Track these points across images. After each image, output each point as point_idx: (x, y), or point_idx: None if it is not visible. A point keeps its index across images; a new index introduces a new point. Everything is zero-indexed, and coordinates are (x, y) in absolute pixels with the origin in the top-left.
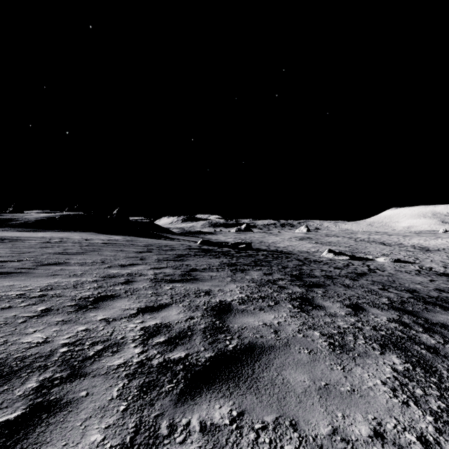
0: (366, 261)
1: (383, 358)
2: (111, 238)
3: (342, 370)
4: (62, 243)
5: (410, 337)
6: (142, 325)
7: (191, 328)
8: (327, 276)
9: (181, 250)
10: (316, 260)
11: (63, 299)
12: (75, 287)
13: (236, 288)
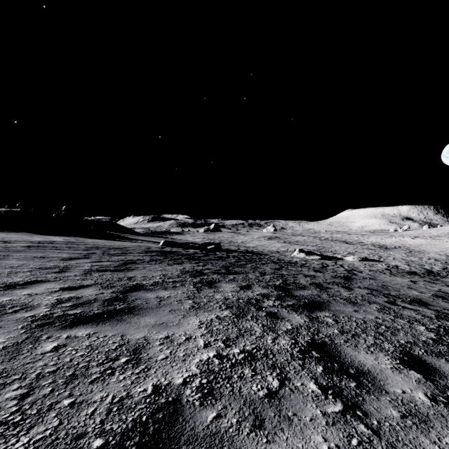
0: (336, 260)
1: None
2: (48, 239)
3: None
4: None
5: None
6: None
7: None
8: (316, 285)
9: (134, 254)
10: (291, 261)
11: None
12: None
13: (198, 329)
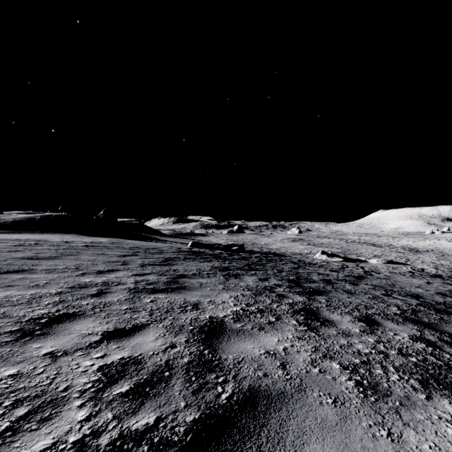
0: (359, 262)
1: (434, 408)
2: (95, 240)
3: (389, 437)
4: (36, 246)
5: (447, 364)
6: (102, 362)
7: (170, 364)
8: (326, 281)
9: (170, 253)
10: (311, 262)
11: (4, 321)
12: (28, 303)
13: (229, 299)
